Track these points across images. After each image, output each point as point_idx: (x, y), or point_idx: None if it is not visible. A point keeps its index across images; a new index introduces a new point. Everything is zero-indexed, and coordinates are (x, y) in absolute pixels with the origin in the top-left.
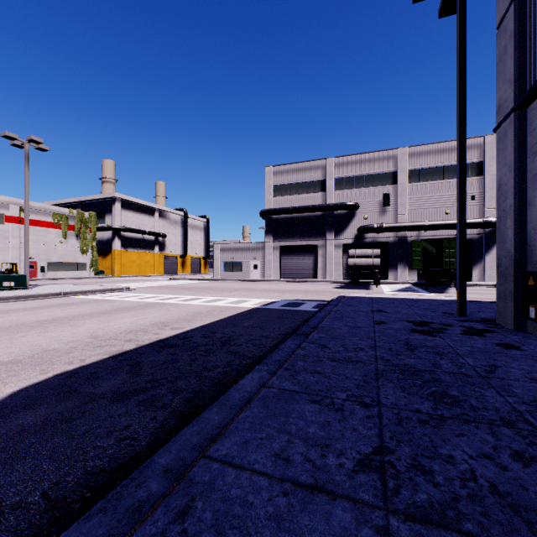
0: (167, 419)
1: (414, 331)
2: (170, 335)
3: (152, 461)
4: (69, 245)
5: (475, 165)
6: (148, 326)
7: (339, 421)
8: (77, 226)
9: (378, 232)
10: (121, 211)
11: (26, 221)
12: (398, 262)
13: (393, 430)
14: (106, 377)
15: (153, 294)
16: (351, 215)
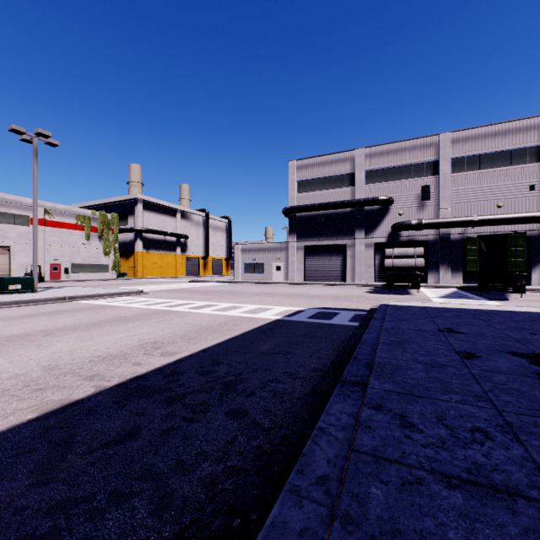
0: None
1: None
2: (154, 367)
3: None
4: (92, 247)
5: (535, 149)
6: (133, 349)
7: None
8: (100, 228)
9: (416, 230)
10: (143, 212)
11: (34, 221)
12: (440, 263)
13: None
14: None
15: (164, 298)
16: (384, 211)
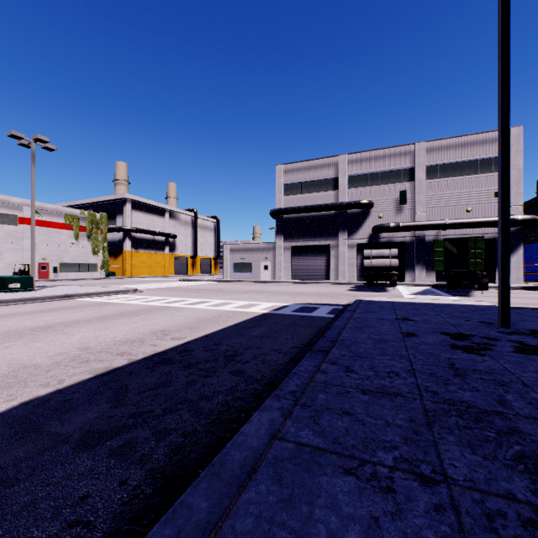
0: (141, 484)
1: (454, 347)
2: (169, 347)
3: None
4: (80, 246)
5: None
6: (147, 335)
7: (393, 518)
8: (88, 228)
9: (394, 232)
10: (131, 211)
11: (33, 222)
12: (416, 262)
13: None
14: (80, 408)
15: (159, 296)
16: (365, 214)
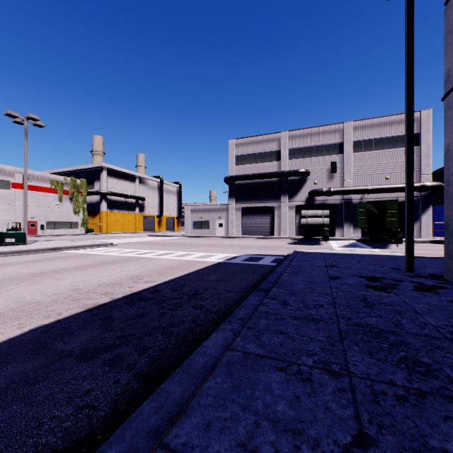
0: (130, 382)
1: (368, 286)
2: (143, 288)
3: (100, 452)
4: (64, 207)
5: None
6: (124, 280)
7: (309, 396)
8: (71, 191)
9: (327, 195)
10: (107, 178)
11: (25, 187)
12: (344, 221)
13: (370, 410)
14: (77, 333)
15: (132, 249)
16: (302, 180)
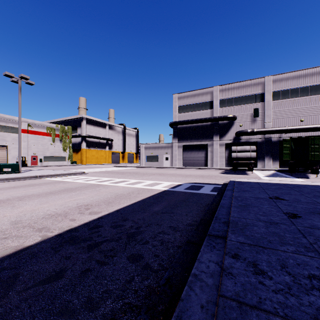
0: None
1: None
2: (84, 222)
3: None
4: (56, 146)
5: None
6: (72, 209)
7: None
8: (60, 135)
9: (250, 135)
10: (86, 125)
11: (19, 130)
12: (265, 155)
13: None
14: None
15: (97, 177)
16: (230, 124)
